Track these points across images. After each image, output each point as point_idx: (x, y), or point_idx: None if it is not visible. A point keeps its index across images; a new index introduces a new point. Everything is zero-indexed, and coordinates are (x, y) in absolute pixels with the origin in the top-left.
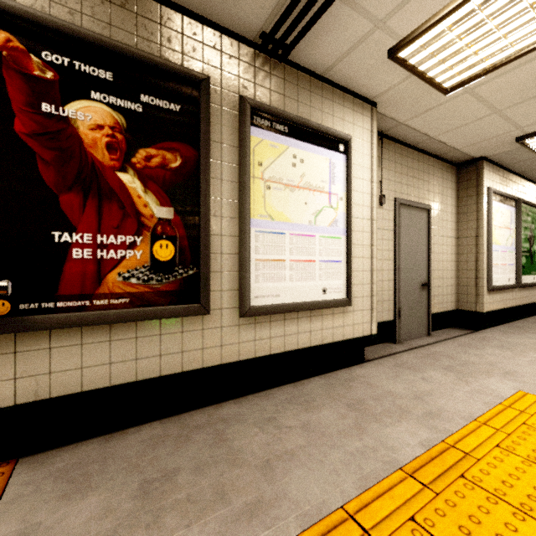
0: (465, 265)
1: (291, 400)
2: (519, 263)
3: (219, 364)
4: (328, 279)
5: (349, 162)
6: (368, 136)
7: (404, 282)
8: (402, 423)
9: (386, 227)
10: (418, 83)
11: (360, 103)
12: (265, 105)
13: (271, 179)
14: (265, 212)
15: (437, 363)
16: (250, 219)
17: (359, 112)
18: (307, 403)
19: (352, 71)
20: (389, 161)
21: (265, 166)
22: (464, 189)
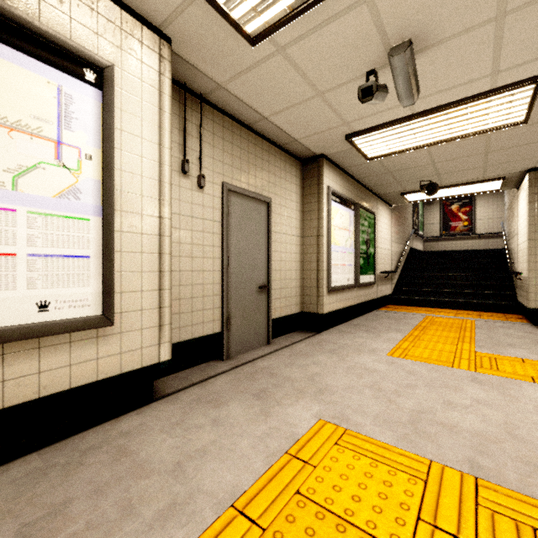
0: (308, 266)
1: None
2: (357, 264)
3: None
4: (55, 285)
5: (106, 101)
6: (154, 79)
7: (236, 285)
8: None
9: (210, 217)
10: (213, 14)
11: (137, 24)
12: None
13: None
14: None
15: (252, 386)
16: None
17: (135, 37)
18: None
19: None
20: (214, 135)
21: None
22: (308, 186)
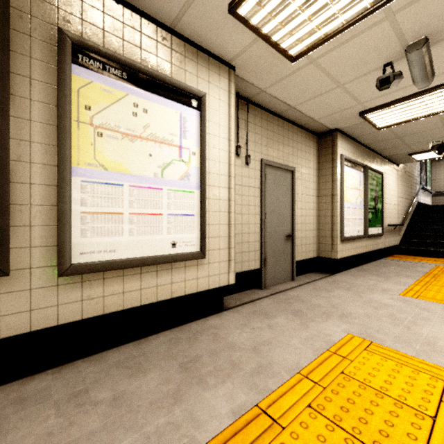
0: (324, 220)
1: (122, 363)
2: (366, 218)
3: (27, 332)
4: (179, 232)
5: (202, 118)
6: (226, 97)
7: (270, 234)
8: (226, 383)
9: (252, 185)
10: (267, 48)
11: (217, 63)
12: (95, 44)
13: (104, 126)
14: (96, 161)
15: (289, 307)
16: (74, 168)
17: (216, 72)
18: (138, 365)
19: (200, 26)
20: (255, 125)
21: (96, 111)
22: (323, 155)
